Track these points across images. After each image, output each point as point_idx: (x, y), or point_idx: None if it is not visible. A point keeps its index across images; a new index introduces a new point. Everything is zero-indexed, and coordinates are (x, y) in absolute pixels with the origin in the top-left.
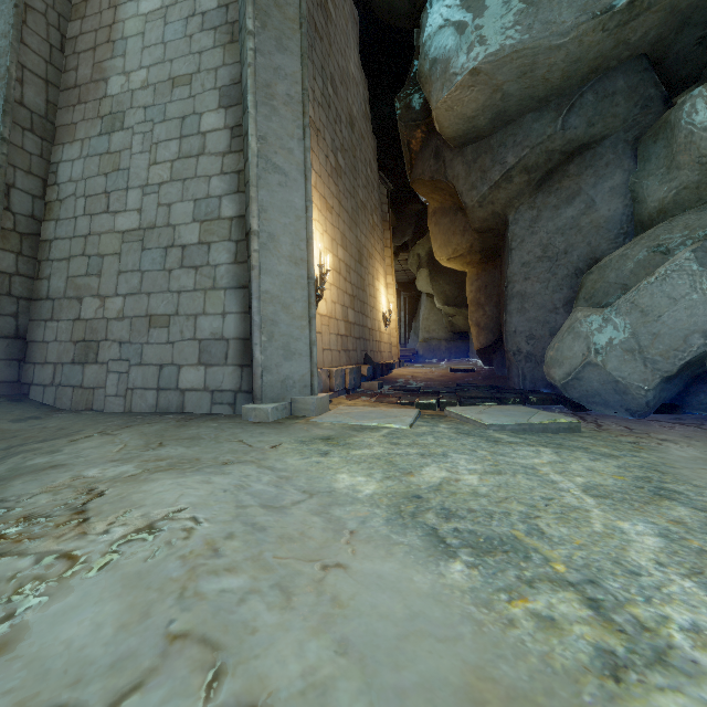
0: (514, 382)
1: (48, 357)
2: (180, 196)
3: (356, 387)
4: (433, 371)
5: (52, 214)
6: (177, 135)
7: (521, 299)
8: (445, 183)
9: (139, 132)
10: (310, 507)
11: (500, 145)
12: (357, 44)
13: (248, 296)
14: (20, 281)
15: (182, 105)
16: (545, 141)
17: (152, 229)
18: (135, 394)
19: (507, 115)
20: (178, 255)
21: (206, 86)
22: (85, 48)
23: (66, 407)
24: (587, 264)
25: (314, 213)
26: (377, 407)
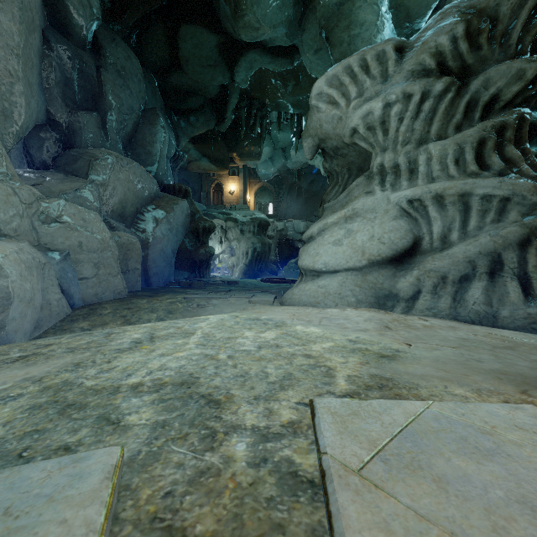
0: None
1: None
2: None
3: None
4: None
5: None
6: None
7: None
8: None
9: None
10: (314, 321)
11: None
12: None
13: None
14: None
15: None
16: None
17: None
18: None
19: None
20: None
21: None
22: None
23: None
24: None
25: None
26: None
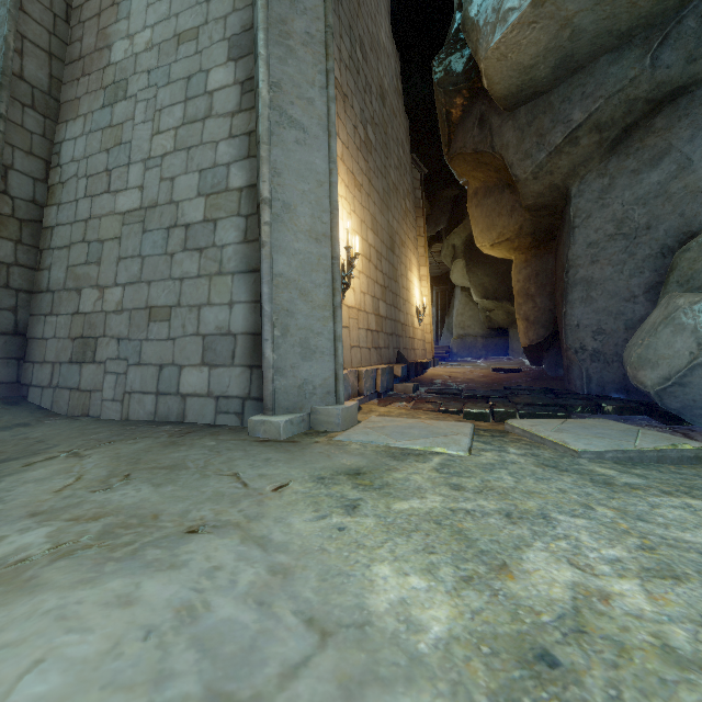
0: (574, 385)
1: (46, 355)
2: (184, 167)
3: (388, 389)
4: (472, 371)
5: (54, 199)
6: (182, 98)
7: (587, 287)
8: (491, 156)
9: (142, 99)
10: (319, 695)
11: (564, 100)
12: (388, 13)
13: (258, 281)
14: (19, 272)
15: (188, 63)
16: (625, 88)
17: (154, 207)
18: (132, 399)
19: (575, 60)
20: (181, 236)
21: (213, 38)
22: (90, 15)
23: (63, 411)
24: (678, 240)
25: (340, 189)
26: (416, 416)
